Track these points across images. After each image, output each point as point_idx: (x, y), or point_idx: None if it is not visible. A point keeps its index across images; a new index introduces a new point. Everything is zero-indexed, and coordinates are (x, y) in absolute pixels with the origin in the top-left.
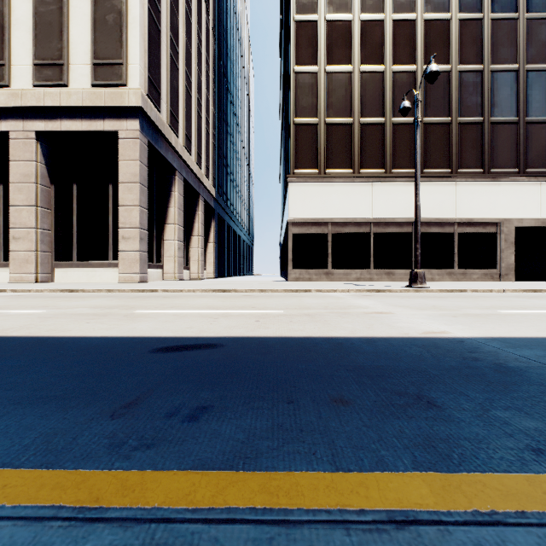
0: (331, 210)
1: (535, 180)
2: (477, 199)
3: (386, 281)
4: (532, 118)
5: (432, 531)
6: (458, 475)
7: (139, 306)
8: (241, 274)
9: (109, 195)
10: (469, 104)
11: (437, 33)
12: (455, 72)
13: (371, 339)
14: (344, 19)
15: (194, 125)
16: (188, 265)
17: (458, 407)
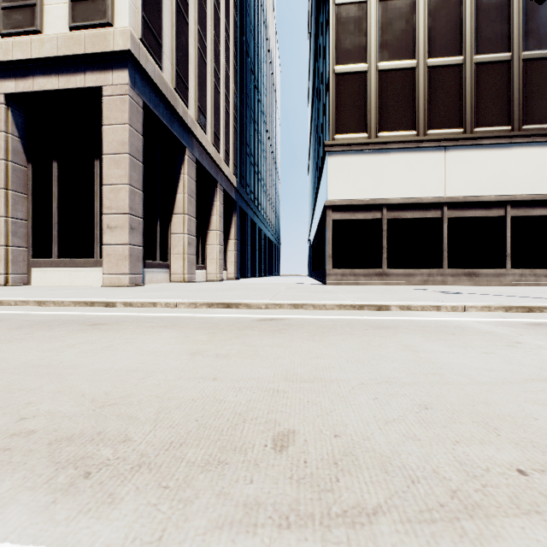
0: (386, 187)
1: None
2: None
3: (466, 284)
4: None
5: None
6: None
7: None
8: (267, 274)
9: (95, 174)
10: None
11: None
12: None
13: None
14: None
15: (211, 100)
16: (204, 265)
17: None
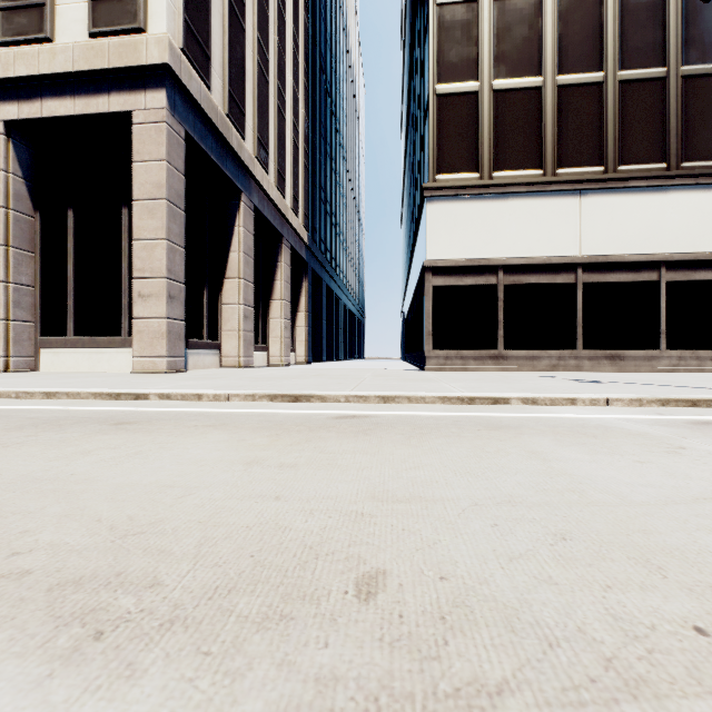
0: (503, 243)
1: None
2: None
3: (608, 370)
4: None
5: None
6: None
7: None
8: (347, 357)
9: (123, 226)
10: None
11: None
12: None
13: None
14: None
15: (274, 130)
16: (265, 344)
17: None
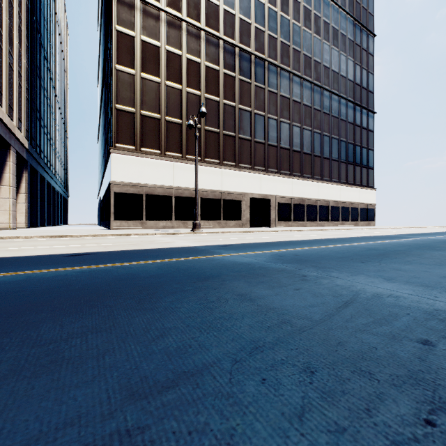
0: (145, 177)
1: (258, 173)
2: (232, 180)
3: (183, 228)
4: (257, 139)
5: (160, 262)
6: (168, 259)
7: (3, 247)
8: (56, 224)
9: None
10: (229, 124)
11: (212, 76)
12: (221, 103)
13: (160, 248)
14: (154, 44)
15: (5, 77)
16: None
17: (176, 255)
